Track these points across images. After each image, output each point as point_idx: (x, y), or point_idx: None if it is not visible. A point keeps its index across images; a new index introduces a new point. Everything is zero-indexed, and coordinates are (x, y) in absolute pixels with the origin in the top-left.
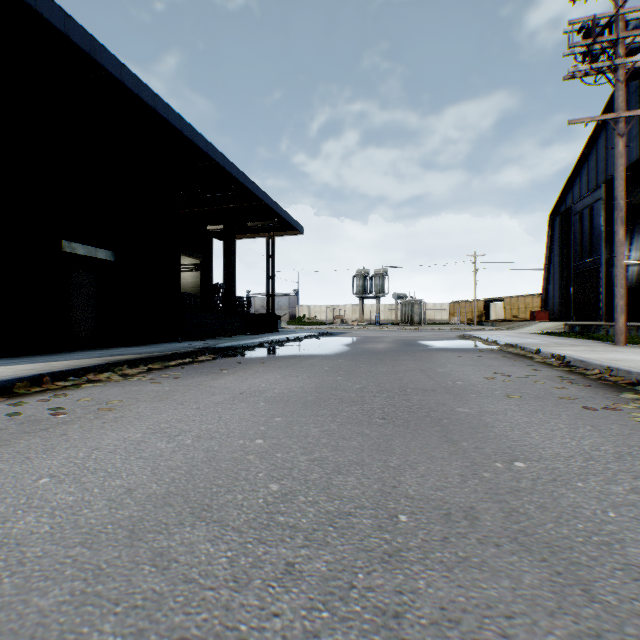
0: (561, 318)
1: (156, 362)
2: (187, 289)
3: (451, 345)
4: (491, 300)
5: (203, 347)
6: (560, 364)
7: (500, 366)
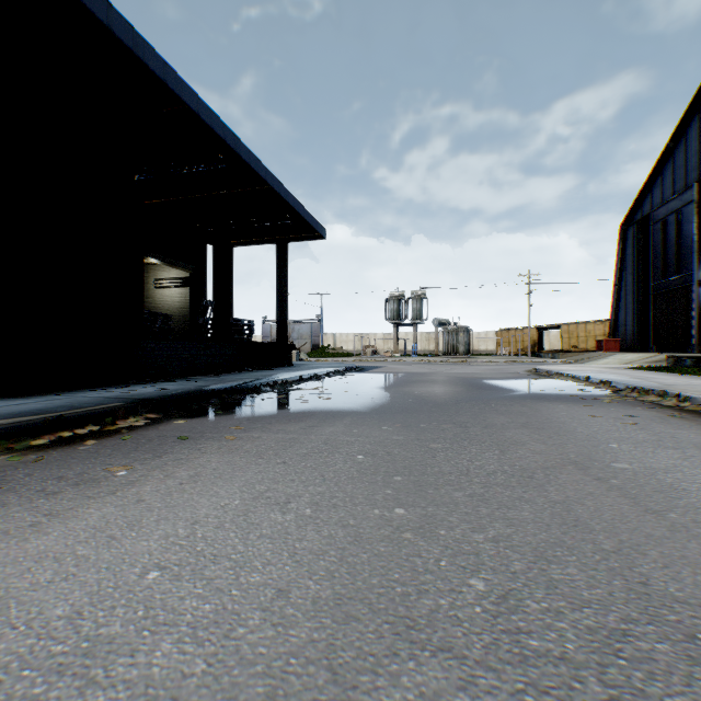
0: (636, 348)
1: None
2: (173, 310)
3: (541, 388)
4: (545, 327)
5: (142, 398)
6: None
7: None
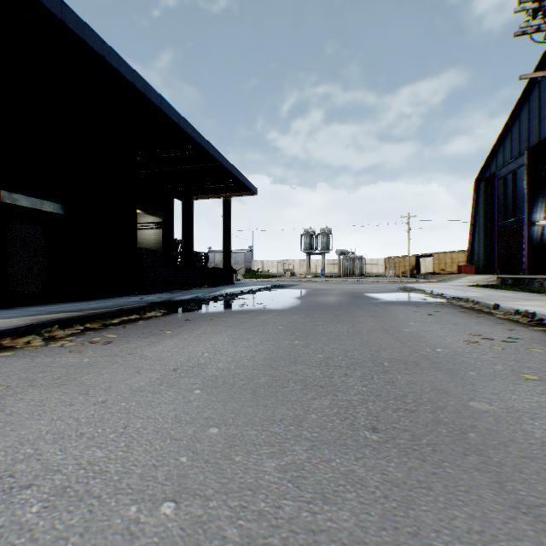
0: (486, 271)
1: (96, 320)
2: (150, 245)
3: (398, 298)
4: (421, 256)
5: (154, 302)
6: (530, 322)
7: (467, 324)
